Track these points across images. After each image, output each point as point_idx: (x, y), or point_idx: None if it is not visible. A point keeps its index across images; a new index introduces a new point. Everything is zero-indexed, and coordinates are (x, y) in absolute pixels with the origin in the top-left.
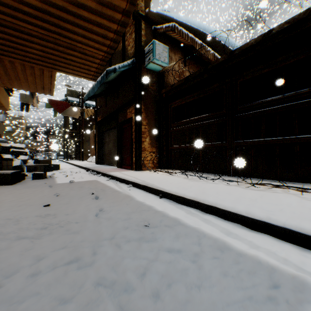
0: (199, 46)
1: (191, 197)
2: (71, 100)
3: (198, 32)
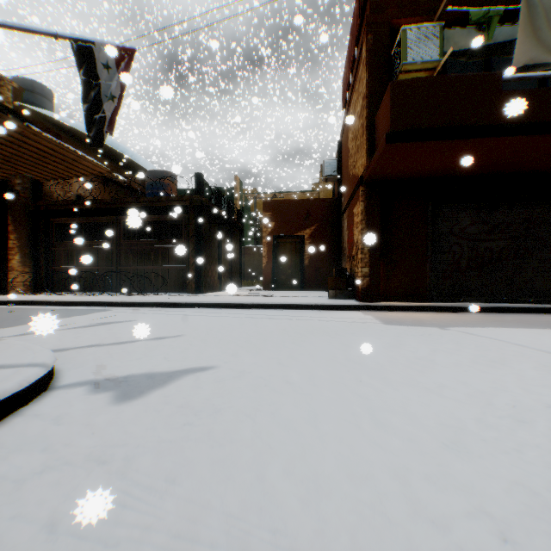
0: None
1: (80, 300)
2: None
3: None
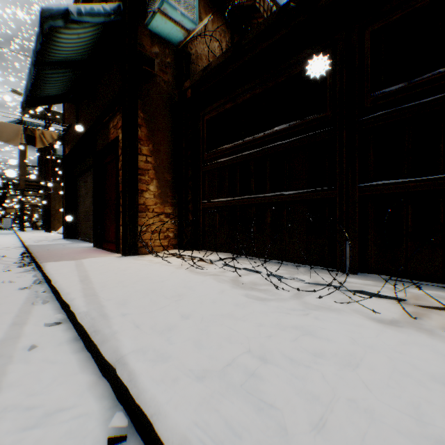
0: (261, 3)
1: None
2: (30, 123)
3: None
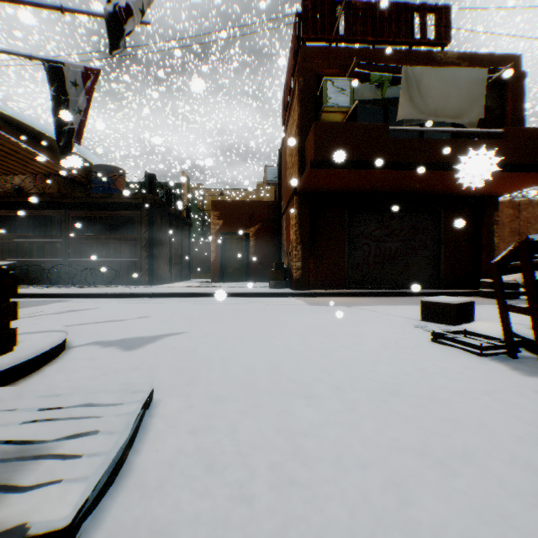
0: None
1: (32, 292)
2: None
3: (32, 128)
